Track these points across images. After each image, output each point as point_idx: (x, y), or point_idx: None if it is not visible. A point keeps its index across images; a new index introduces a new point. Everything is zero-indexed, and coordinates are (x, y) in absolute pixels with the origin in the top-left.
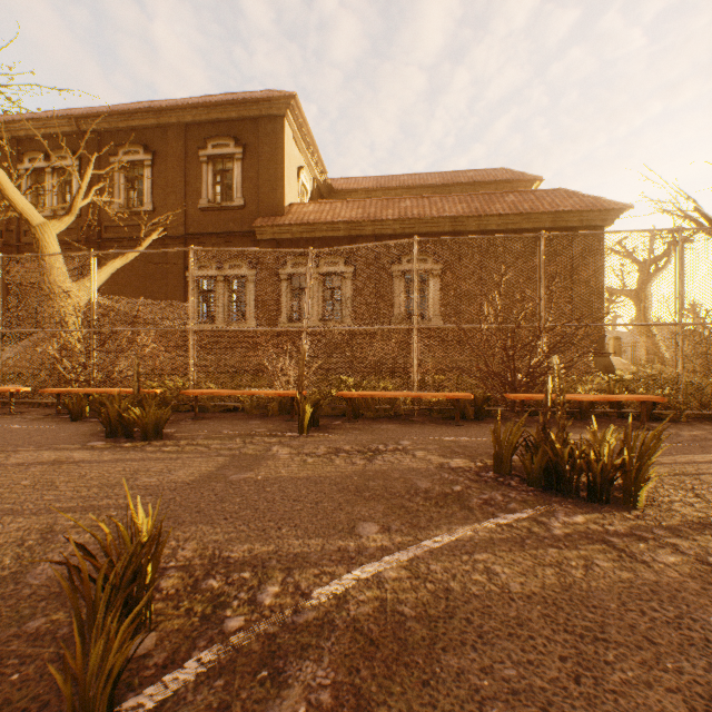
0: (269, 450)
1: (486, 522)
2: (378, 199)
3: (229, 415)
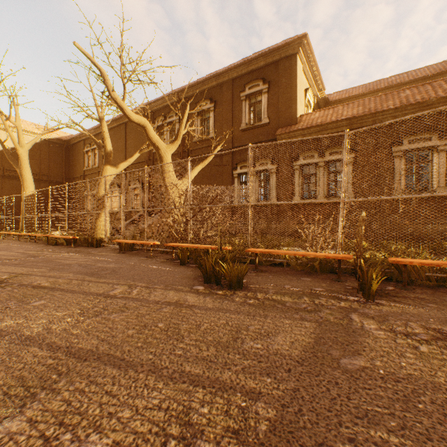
0: (350, 318)
1: None
2: (376, 96)
3: (279, 269)
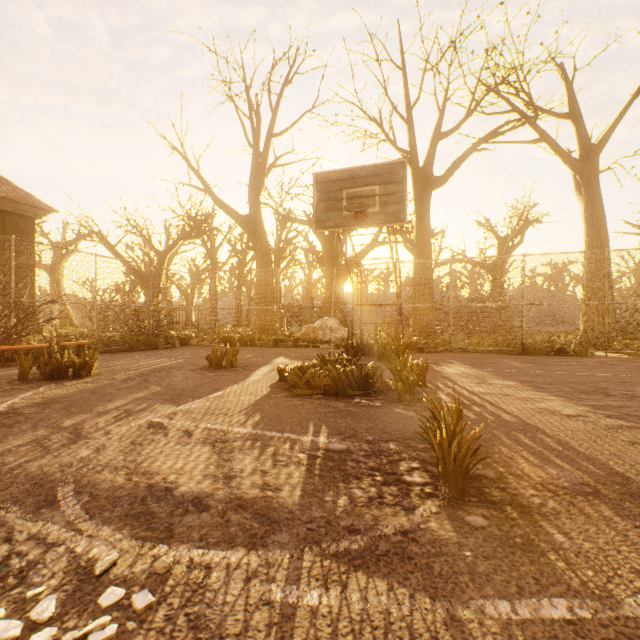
0: None
1: (39, 389)
2: None
3: None
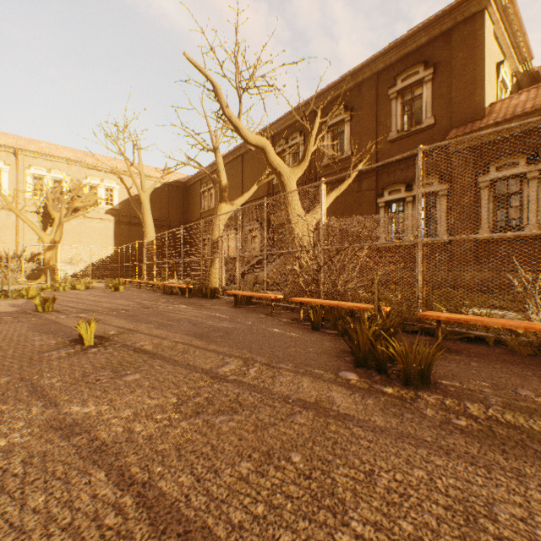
0: None
1: None
2: None
3: (482, 350)
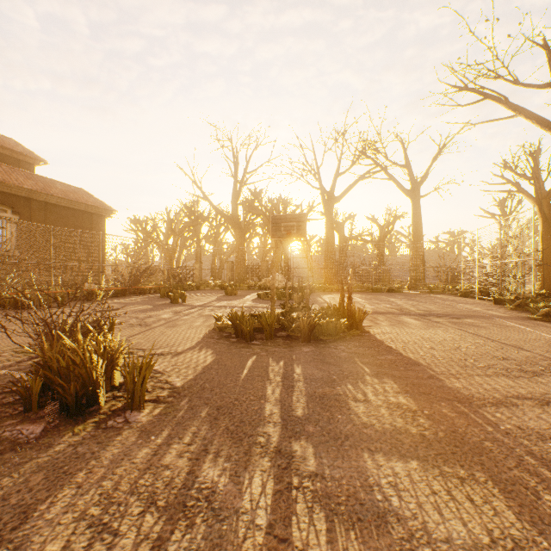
0: (110, 302)
1: None
2: None
3: None
